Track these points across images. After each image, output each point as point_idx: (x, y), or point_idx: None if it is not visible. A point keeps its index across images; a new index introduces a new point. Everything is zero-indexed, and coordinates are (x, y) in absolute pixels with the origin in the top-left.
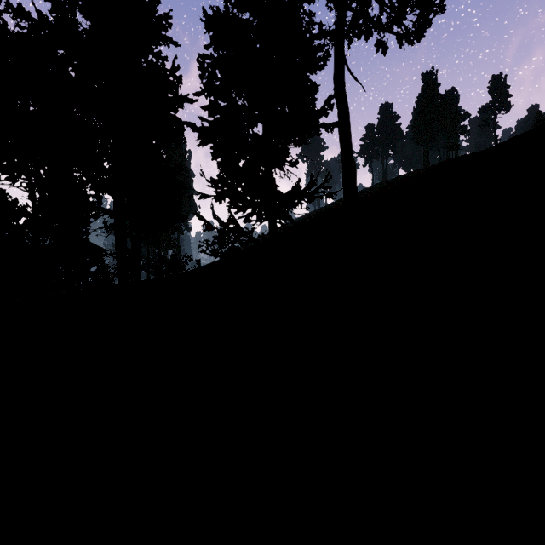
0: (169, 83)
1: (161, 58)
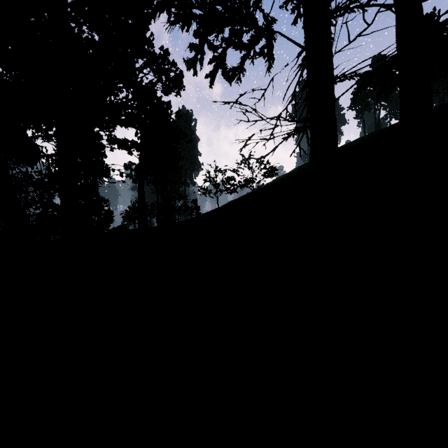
0: None
1: None
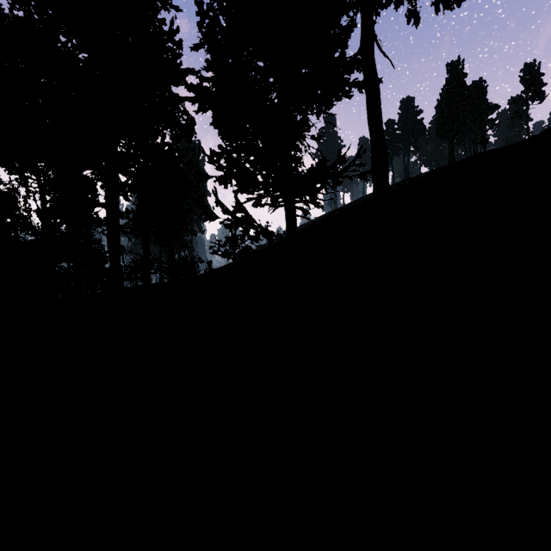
0: (167, 49)
1: (157, 20)
